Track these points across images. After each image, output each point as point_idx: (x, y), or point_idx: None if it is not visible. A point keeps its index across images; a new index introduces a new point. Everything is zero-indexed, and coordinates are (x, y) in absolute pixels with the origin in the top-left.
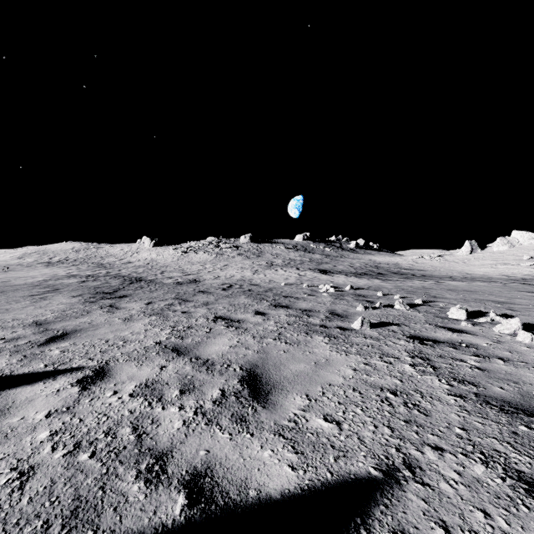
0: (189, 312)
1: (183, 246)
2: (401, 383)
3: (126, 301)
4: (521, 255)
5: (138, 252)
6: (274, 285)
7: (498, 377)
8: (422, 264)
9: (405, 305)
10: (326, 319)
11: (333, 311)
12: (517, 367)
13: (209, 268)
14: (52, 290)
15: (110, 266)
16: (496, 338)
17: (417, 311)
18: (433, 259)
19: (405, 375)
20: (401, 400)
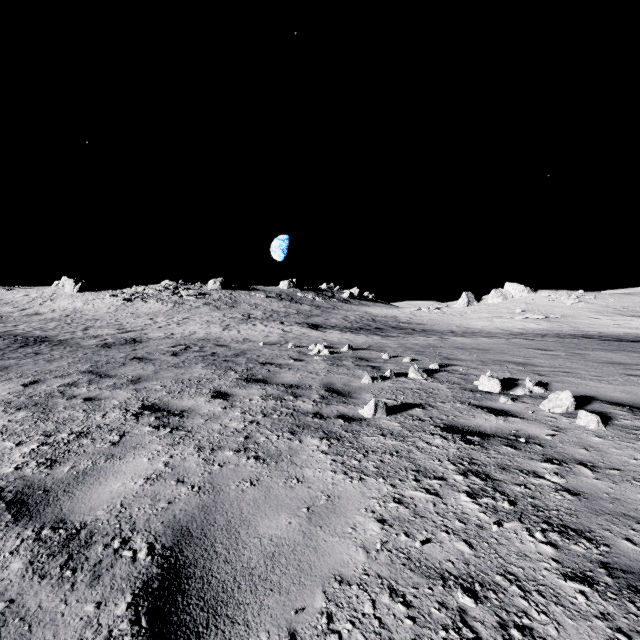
0: (99, 398)
1: (125, 292)
2: (472, 551)
3: None
4: (513, 308)
5: (54, 299)
6: (250, 346)
7: (607, 510)
8: (421, 318)
9: (422, 373)
10: (322, 402)
11: (330, 386)
12: (616, 481)
13: (162, 322)
14: None
15: (1, 319)
16: (552, 422)
17: (438, 381)
18: (431, 312)
19: (469, 524)
20: (492, 614)
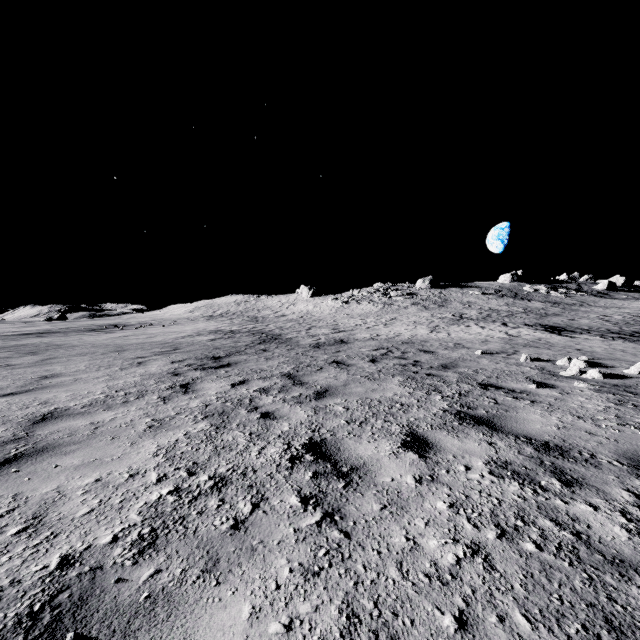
0: (273, 416)
1: (343, 295)
2: None
3: (215, 376)
4: None
5: (295, 303)
6: (463, 354)
7: None
8: None
9: None
10: None
11: None
12: None
13: (370, 322)
14: (167, 351)
15: (262, 320)
16: None
17: None
18: None
19: None
20: None
